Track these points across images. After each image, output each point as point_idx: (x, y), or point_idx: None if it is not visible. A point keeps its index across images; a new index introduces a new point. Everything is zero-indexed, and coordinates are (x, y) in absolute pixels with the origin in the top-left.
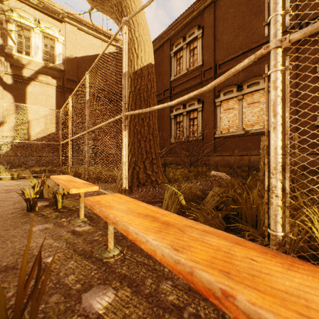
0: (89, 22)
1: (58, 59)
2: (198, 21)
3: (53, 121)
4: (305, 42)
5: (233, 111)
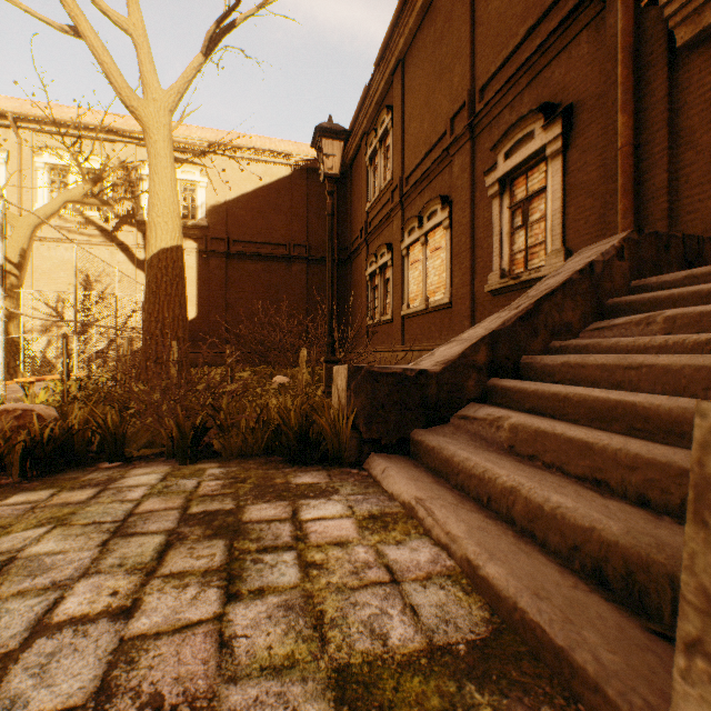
0: (240, 144)
1: (200, 211)
2: (390, 96)
3: (193, 302)
4: (480, 128)
5: (419, 266)
